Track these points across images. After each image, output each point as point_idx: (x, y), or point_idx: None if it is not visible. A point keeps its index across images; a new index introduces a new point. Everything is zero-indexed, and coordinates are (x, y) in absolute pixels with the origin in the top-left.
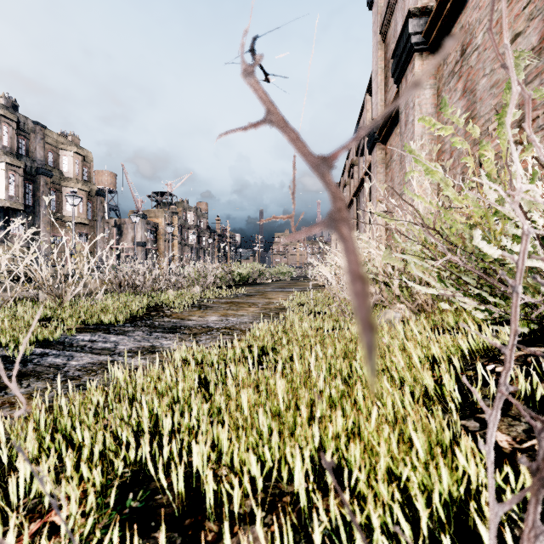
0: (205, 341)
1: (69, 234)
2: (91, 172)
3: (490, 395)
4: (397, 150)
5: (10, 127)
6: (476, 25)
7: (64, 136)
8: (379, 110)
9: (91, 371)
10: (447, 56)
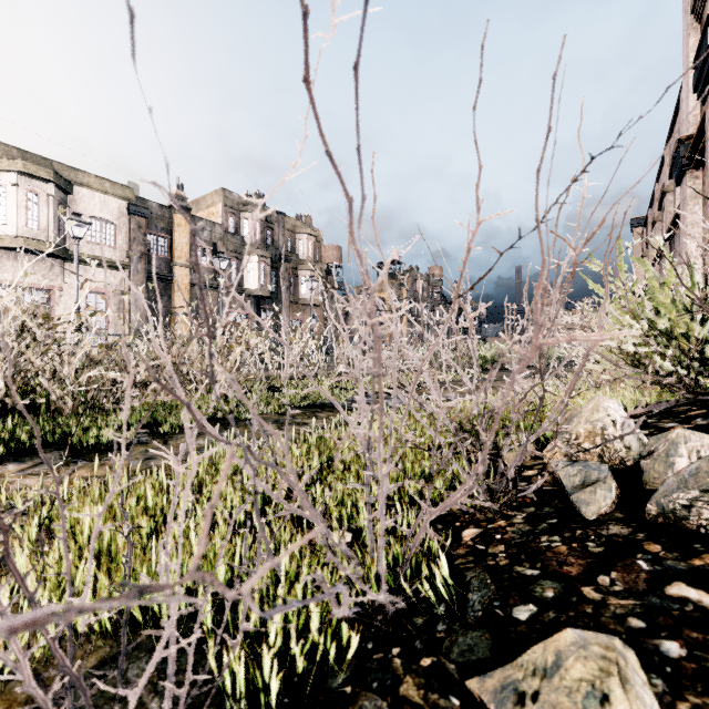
0: None
1: (303, 316)
2: (321, 252)
3: None
4: None
5: (261, 222)
6: None
7: (298, 219)
8: (691, 123)
9: None
10: None
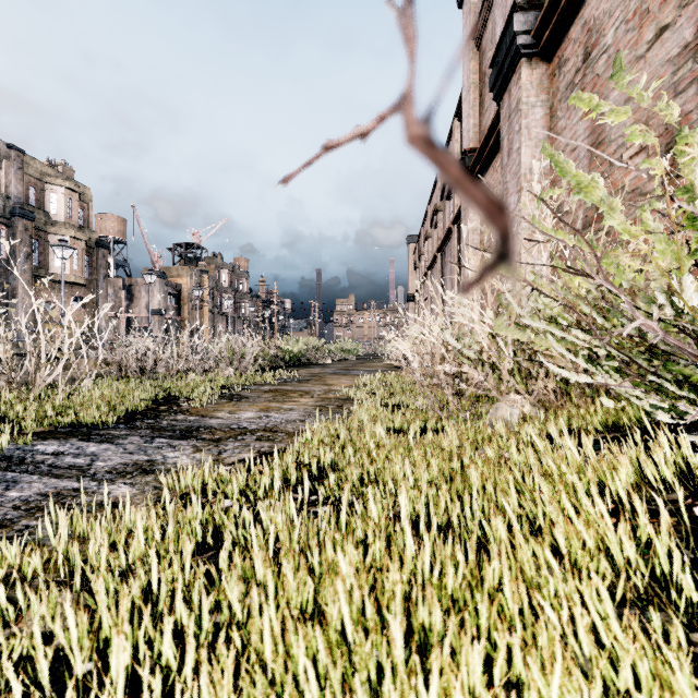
0: (231, 451)
1: (58, 297)
2: (89, 216)
3: None
4: (496, 190)
5: None
6: (605, 19)
7: (51, 166)
8: (472, 139)
9: (37, 509)
10: (564, 63)
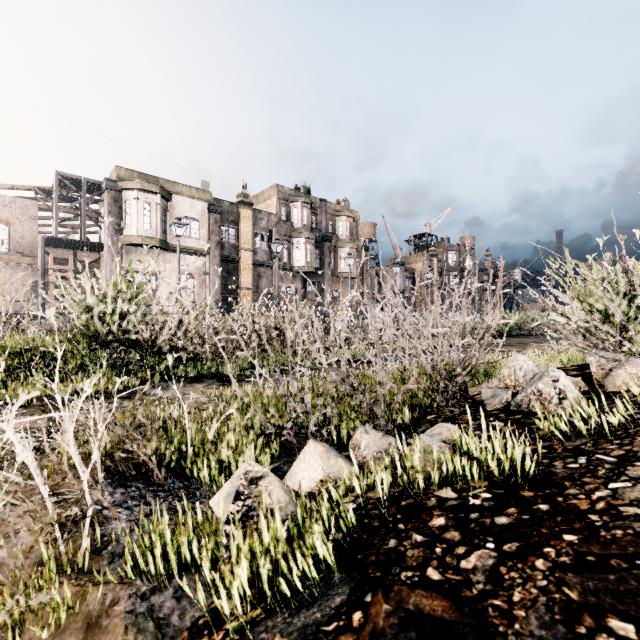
0: None
1: (342, 288)
2: (358, 230)
3: None
4: None
5: (307, 209)
6: None
7: (338, 203)
8: None
9: None
10: None
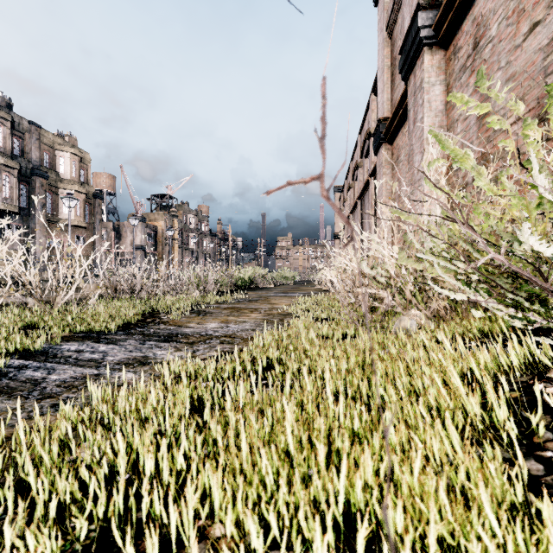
0: (202, 351)
1: (65, 237)
2: (88, 174)
3: (547, 425)
4: (404, 150)
5: (4, 127)
6: (490, 15)
7: (60, 136)
8: (385, 110)
9: (72, 386)
10: (458, 50)
